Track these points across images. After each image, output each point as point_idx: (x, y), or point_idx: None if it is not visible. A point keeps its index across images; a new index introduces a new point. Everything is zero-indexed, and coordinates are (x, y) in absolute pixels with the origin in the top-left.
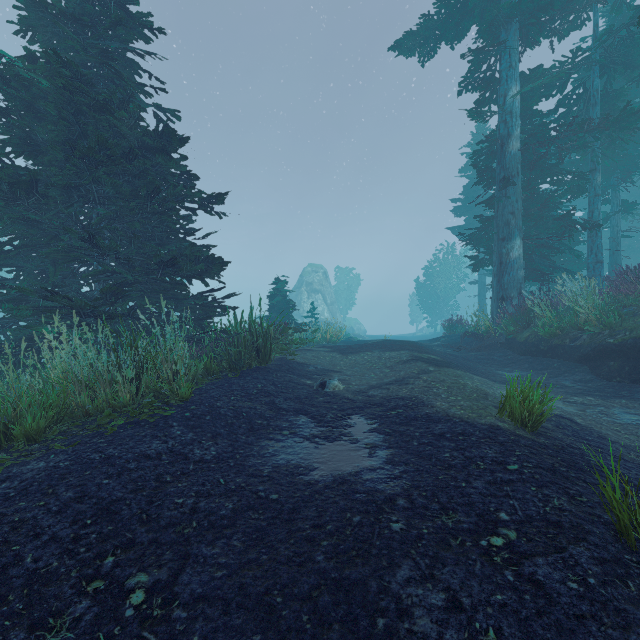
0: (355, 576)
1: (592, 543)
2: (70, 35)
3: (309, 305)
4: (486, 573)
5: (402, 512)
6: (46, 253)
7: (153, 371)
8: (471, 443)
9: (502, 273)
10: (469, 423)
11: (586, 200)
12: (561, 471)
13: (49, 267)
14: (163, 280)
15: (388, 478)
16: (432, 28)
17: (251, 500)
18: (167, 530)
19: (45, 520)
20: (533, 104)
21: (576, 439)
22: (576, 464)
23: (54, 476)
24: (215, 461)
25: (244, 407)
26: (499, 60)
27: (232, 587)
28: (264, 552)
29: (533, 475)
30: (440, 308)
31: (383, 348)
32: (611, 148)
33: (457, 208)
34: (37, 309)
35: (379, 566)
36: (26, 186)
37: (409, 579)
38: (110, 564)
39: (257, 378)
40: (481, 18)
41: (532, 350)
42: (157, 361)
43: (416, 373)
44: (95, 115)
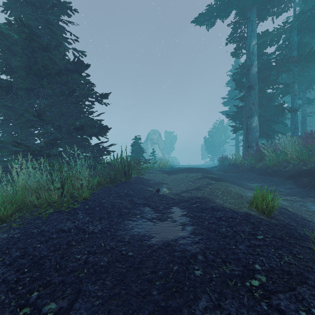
0: (175, 305)
1: (310, 285)
2: (29, 12)
3: (151, 150)
4: (250, 304)
5: (200, 263)
6: (16, 123)
7: (70, 184)
8: (236, 223)
9: (248, 134)
10: (234, 211)
11: (288, 98)
12: (286, 239)
13: (18, 130)
14: (76, 137)
15: (192, 243)
16: (213, 11)
17: (118, 256)
18: (70, 275)
19: (1, 269)
20: (263, 49)
21: (291, 220)
22: (293, 235)
23: (10, 242)
24: (100, 233)
25: (117, 202)
26: (246, 27)
27: (104, 311)
28: (123, 288)
29: (271, 242)
30: (216, 151)
31: (188, 171)
32: (302, 71)
33: (225, 102)
34: (11, 152)
35: (188, 298)
36: (6, 89)
37: (206, 308)
38: (35, 297)
39: (124, 187)
40: (237, 6)
41: (263, 172)
42: (72, 178)
43: (205, 184)
44: (42, 53)
